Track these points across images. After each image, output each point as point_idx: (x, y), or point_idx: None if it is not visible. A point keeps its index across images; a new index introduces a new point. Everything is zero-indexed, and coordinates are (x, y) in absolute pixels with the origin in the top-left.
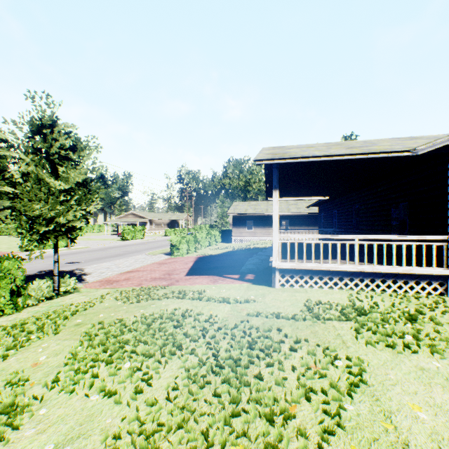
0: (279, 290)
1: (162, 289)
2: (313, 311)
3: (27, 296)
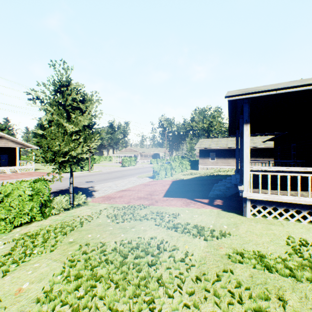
0: (251, 220)
1: (144, 208)
2: (303, 256)
3: (51, 208)
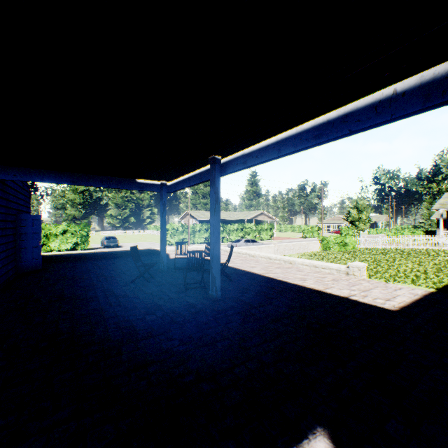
0: None
1: None
2: None
3: None
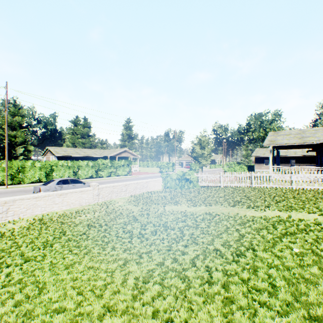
0: None
1: None
2: None
3: None
